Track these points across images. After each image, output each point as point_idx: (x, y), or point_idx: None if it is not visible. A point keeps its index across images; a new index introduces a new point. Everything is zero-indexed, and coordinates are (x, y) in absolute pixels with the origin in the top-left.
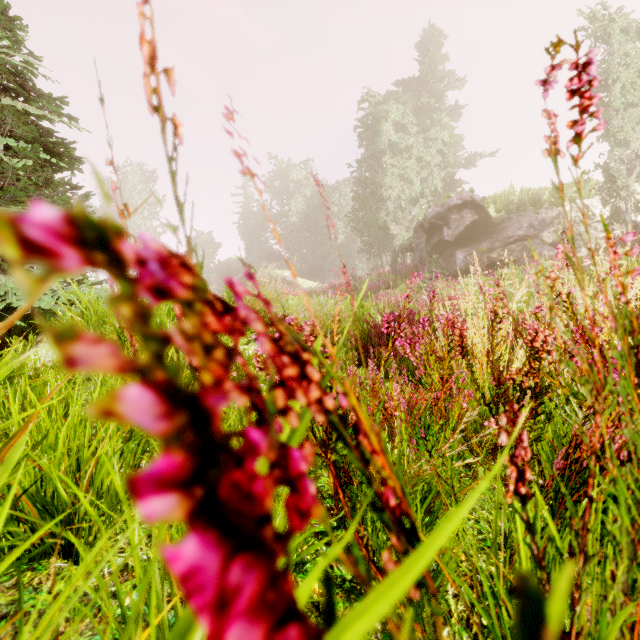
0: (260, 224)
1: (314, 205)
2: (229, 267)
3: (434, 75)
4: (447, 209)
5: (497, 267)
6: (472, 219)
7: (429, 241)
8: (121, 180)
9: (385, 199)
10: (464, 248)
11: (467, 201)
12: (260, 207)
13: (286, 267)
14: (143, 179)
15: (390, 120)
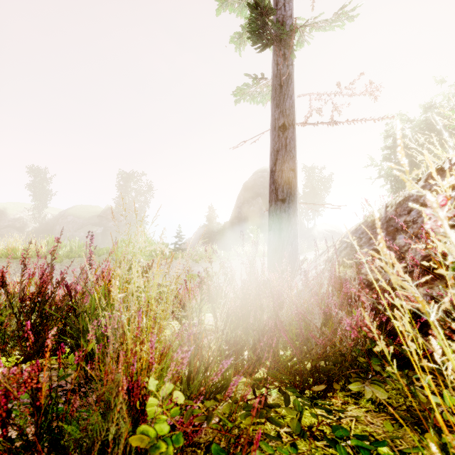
0: None
1: None
2: None
3: None
4: None
5: None
6: None
7: None
8: None
9: None
10: None
11: None
12: None
13: None
14: None
15: None
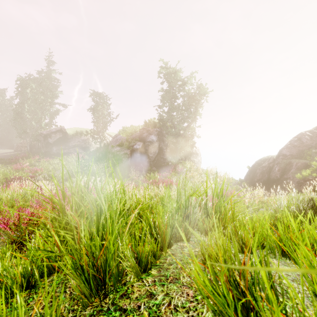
0: None
1: None
2: None
3: (52, 70)
4: (51, 132)
5: (66, 154)
6: (59, 137)
7: (45, 141)
8: None
9: (25, 119)
10: (56, 146)
11: (58, 130)
12: None
13: None
14: None
15: (28, 87)
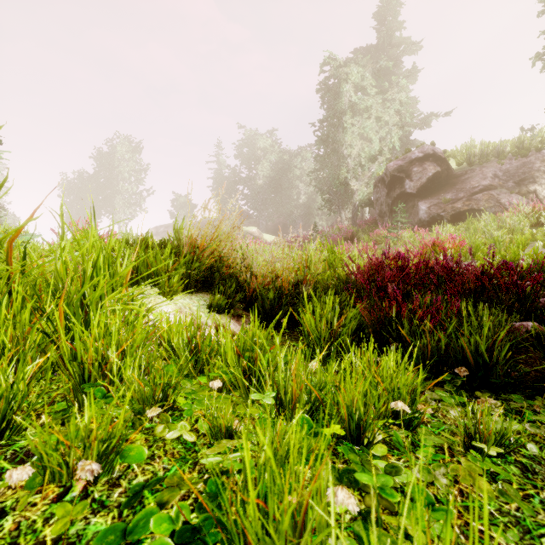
0: (231, 187)
1: (278, 169)
2: (204, 225)
3: (391, 42)
4: (409, 162)
5: (462, 217)
6: (434, 171)
7: (390, 194)
8: (111, 150)
9: (346, 157)
10: (427, 199)
11: (428, 154)
12: (231, 172)
13: (254, 225)
14: (130, 149)
15: (350, 82)
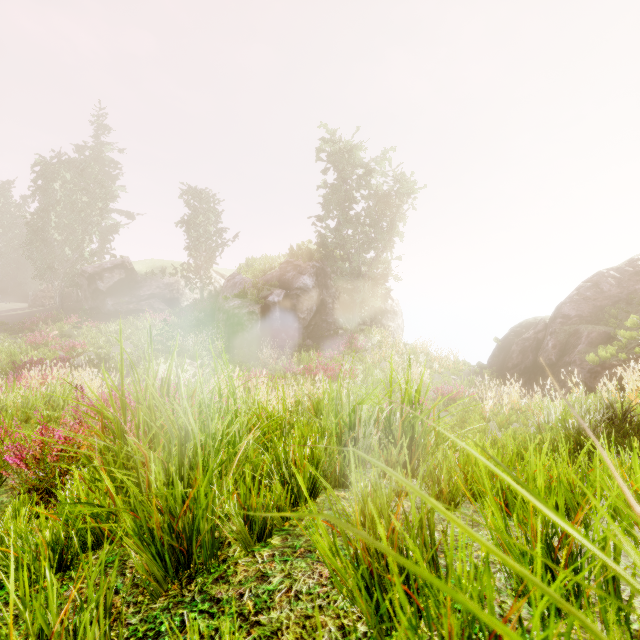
0: None
1: None
2: None
3: (104, 145)
4: (102, 268)
5: (133, 312)
6: (120, 278)
7: (90, 286)
8: None
9: (52, 243)
10: (113, 297)
11: (118, 264)
12: None
13: None
14: None
15: (57, 179)
